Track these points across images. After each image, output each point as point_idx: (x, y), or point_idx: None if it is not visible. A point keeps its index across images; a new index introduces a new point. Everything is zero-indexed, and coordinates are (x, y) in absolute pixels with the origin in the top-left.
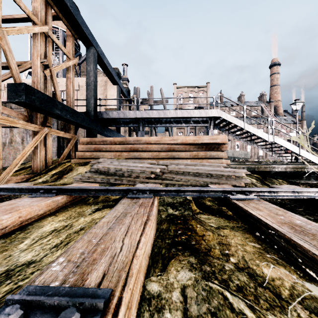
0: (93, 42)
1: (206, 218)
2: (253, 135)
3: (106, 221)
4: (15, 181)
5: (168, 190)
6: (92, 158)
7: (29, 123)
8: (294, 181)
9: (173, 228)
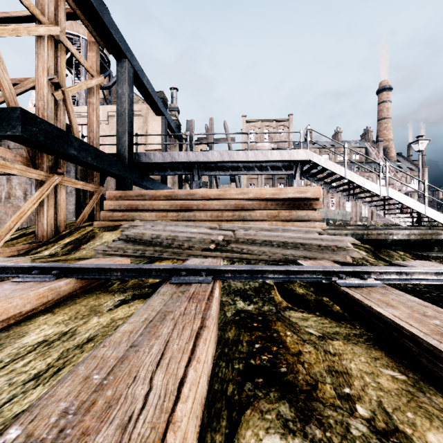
0: (127, 53)
1: (301, 319)
2: (357, 187)
3: (128, 331)
4: (8, 253)
5: (236, 270)
6: (125, 220)
7: (30, 169)
8: (421, 253)
9: (245, 337)
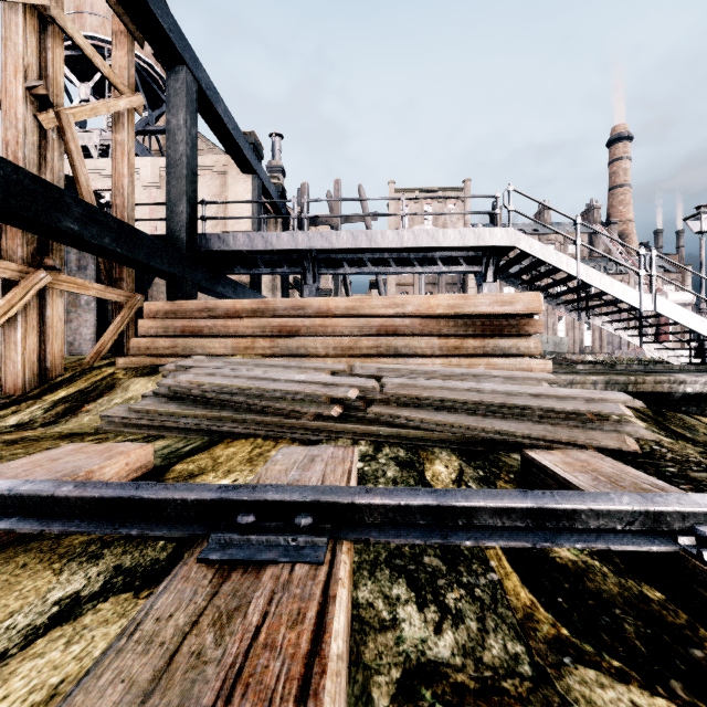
0: (185, 55)
1: None
2: (596, 296)
3: None
4: None
5: (396, 507)
6: (176, 355)
7: None
8: None
9: None
